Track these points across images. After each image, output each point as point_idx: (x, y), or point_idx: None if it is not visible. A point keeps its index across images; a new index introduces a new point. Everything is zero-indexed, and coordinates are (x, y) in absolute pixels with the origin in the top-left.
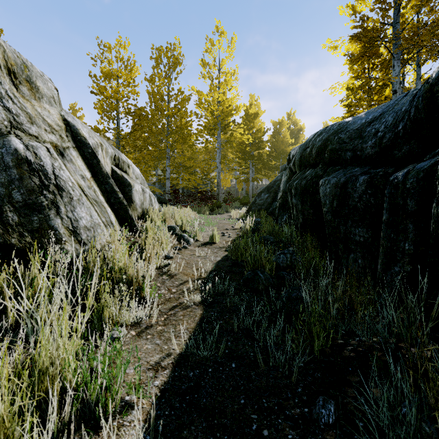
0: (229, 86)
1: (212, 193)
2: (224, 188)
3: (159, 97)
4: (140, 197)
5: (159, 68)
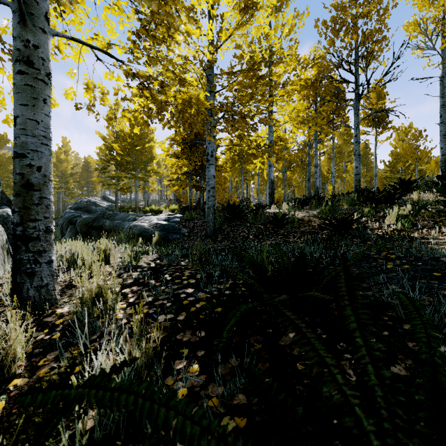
0: None
1: None
2: None
3: None
4: None
5: None
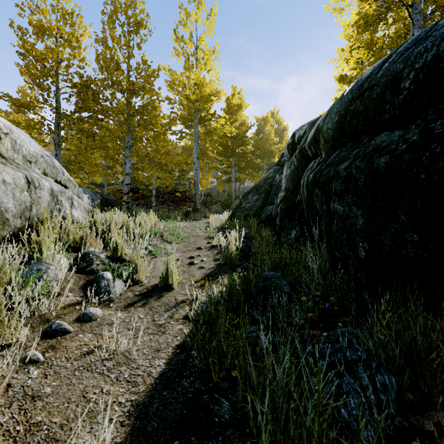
0: (208, 68)
1: (192, 194)
2: (204, 189)
3: (114, 64)
4: (21, 195)
5: (114, 28)
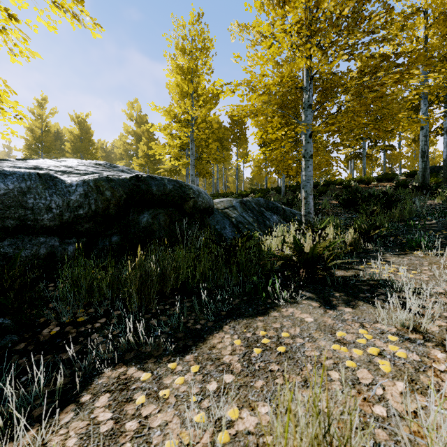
0: None
1: None
2: None
3: None
4: None
5: None
